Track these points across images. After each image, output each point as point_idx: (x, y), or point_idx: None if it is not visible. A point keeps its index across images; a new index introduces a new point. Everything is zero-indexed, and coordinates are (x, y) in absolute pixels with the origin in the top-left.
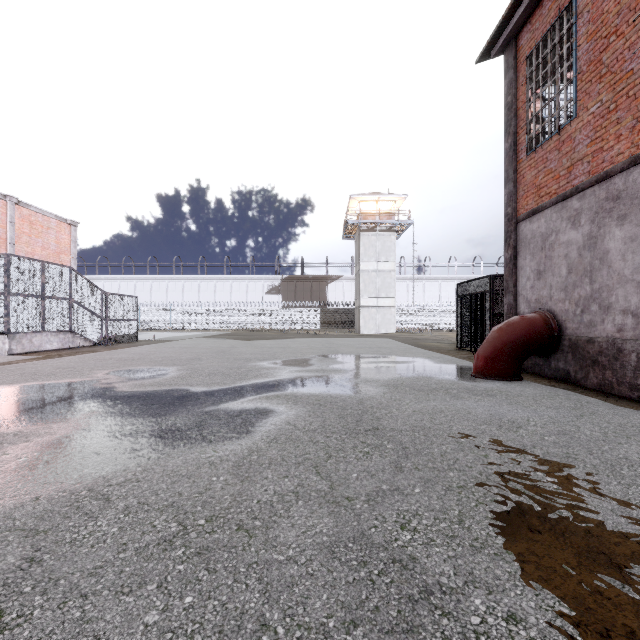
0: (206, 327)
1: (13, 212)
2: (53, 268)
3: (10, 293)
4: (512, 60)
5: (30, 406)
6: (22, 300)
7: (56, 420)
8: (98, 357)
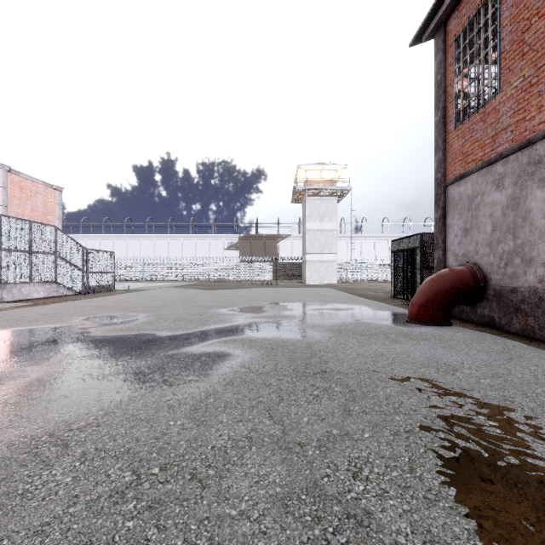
0: (174, 278)
1: (5, 178)
2: (40, 227)
3: (1, 249)
4: (441, 43)
5: (9, 350)
6: (12, 255)
7: (31, 363)
8: (78, 305)
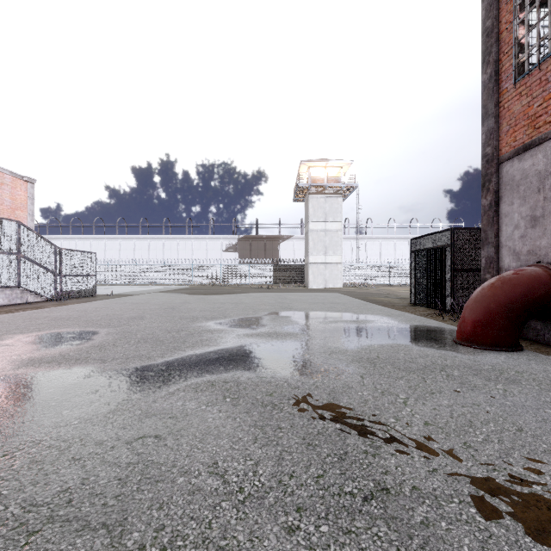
0: (169, 282)
1: None
2: None
3: None
4: None
5: None
6: None
7: None
8: (33, 315)
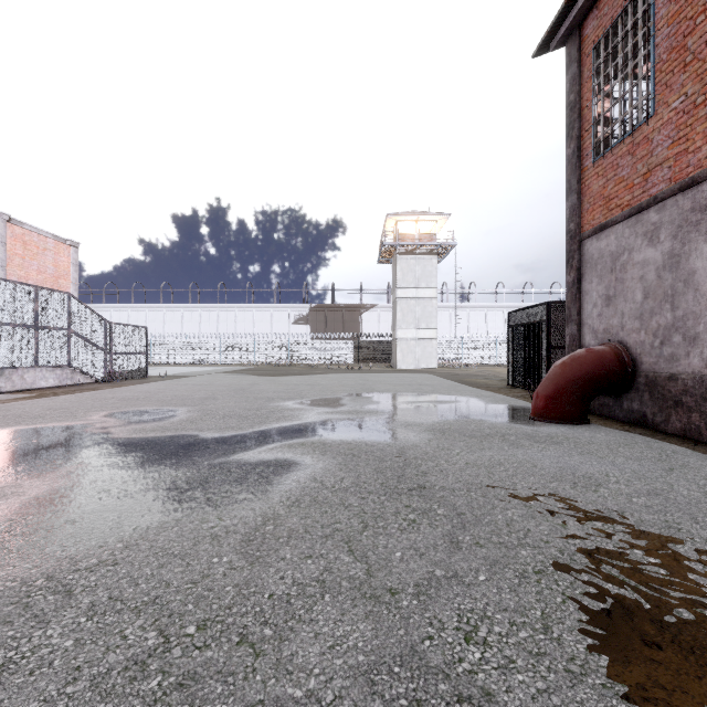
0: (226, 361)
1: (4, 231)
2: (49, 294)
3: None
4: (575, 52)
5: (3, 457)
6: (12, 331)
7: (30, 476)
8: (98, 396)
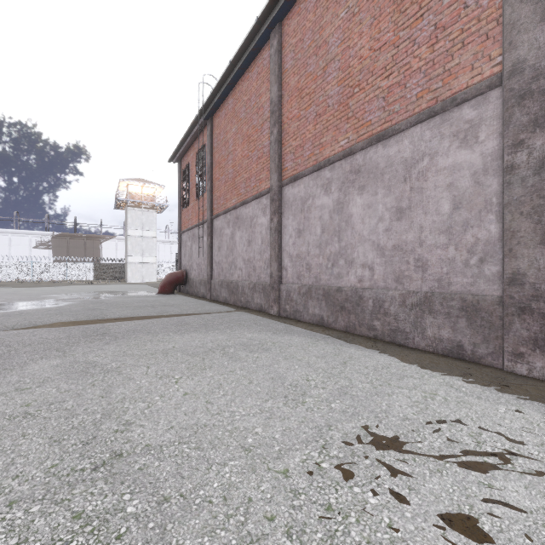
0: None
1: None
2: None
3: None
4: (180, 168)
5: None
6: None
7: None
8: None
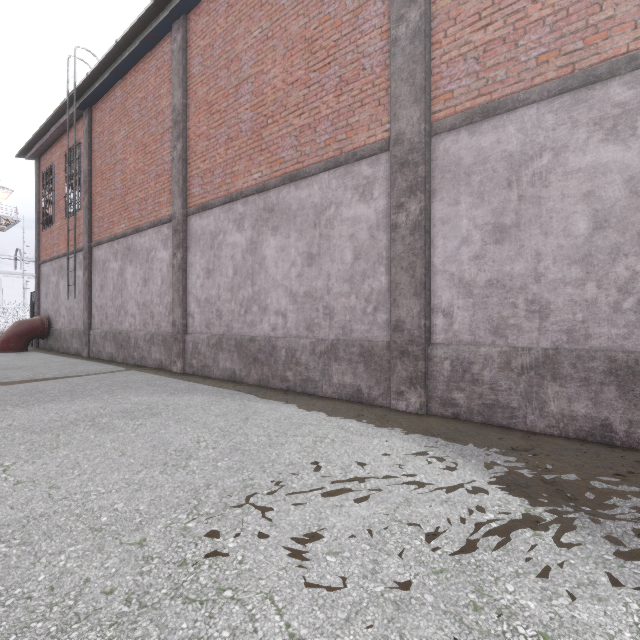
0: None
1: None
2: None
3: None
4: (38, 169)
5: None
6: None
7: None
8: None
